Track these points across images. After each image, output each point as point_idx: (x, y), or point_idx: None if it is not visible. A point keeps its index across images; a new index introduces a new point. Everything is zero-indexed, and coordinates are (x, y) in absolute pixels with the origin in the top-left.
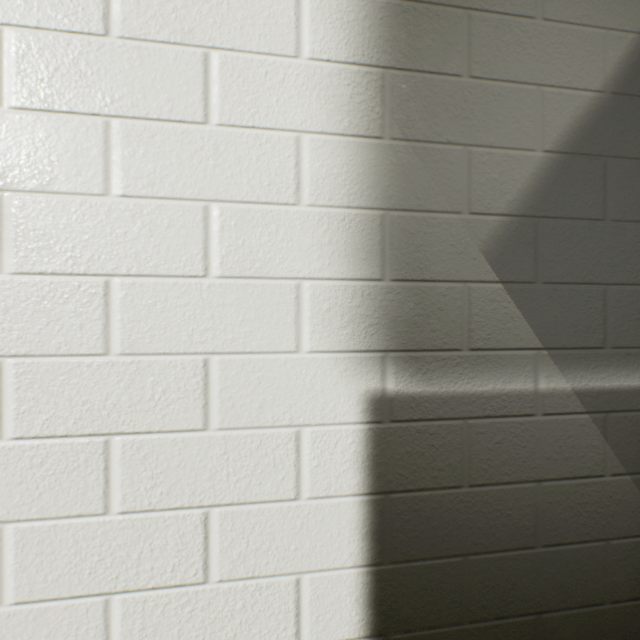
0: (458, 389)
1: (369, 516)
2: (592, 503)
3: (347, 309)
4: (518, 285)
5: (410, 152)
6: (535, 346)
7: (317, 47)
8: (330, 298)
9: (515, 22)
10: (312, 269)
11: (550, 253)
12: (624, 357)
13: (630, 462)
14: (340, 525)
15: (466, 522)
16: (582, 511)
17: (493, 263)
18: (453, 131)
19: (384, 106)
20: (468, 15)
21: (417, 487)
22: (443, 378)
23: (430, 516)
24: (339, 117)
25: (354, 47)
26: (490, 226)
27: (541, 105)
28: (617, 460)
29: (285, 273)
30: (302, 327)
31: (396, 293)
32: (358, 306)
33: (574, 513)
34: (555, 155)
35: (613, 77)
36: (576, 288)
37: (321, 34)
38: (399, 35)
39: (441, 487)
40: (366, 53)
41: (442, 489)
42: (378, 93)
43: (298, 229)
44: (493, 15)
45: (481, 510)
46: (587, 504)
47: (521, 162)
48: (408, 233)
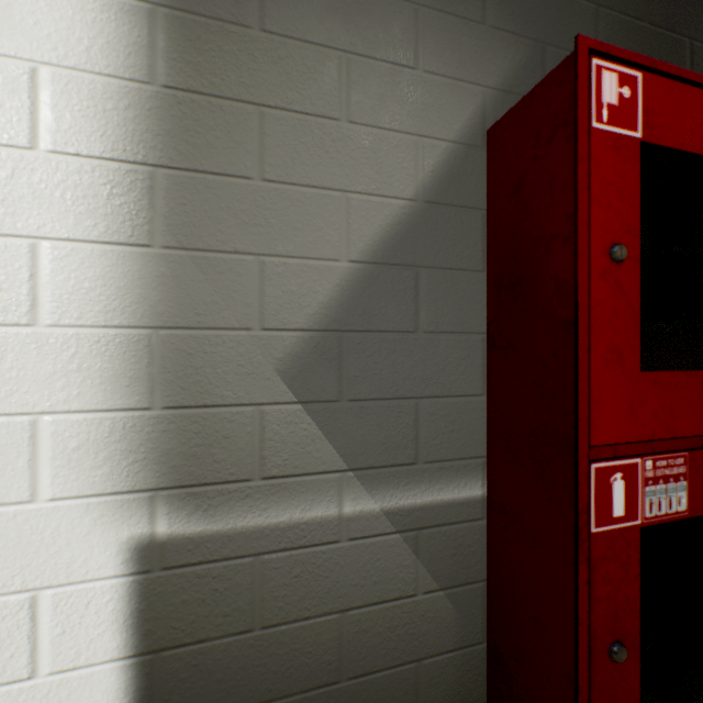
0: (249, 523)
1: (134, 681)
2: (404, 625)
3: (104, 445)
4: (320, 404)
5: (188, 262)
6: (340, 468)
7: (62, 138)
8: (80, 434)
9: (317, 123)
10: (55, 401)
11: (357, 368)
12: (438, 471)
13: (444, 577)
14: (94, 698)
15: (258, 668)
16: (393, 635)
17: (291, 382)
18: (242, 239)
19: (154, 209)
20: (261, 112)
21: (197, 639)
22: (230, 513)
23: (214, 669)
24: (93, 221)
25: (113, 140)
26: (287, 342)
27: (347, 212)
28: (430, 577)
29: (15, 408)
30: (40, 471)
31: (170, 422)
32: (119, 440)
33: (384, 638)
34: (363, 265)
35: (426, 185)
36: (386, 403)
37: (67, 122)
38: (174, 129)
39: (227, 634)
40: (130, 148)
41: (229, 636)
42: (146, 194)
43: (34, 354)
44: (291, 114)
45: (277, 652)
46: (398, 627)
47: (324, 273)
48: (185, 353)
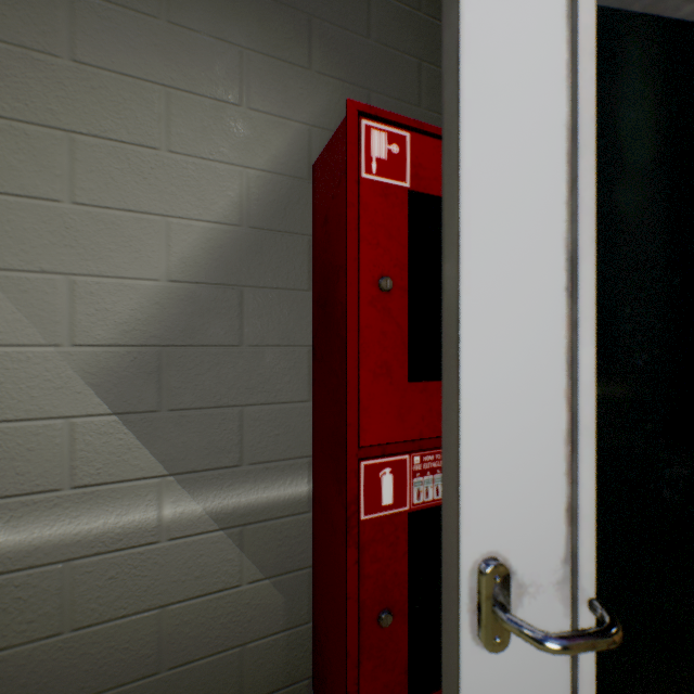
0: (57, 531)
1: None
2: (228, 614)
3: None
4: (138, 415)
5: None
6: (160, 473)
7: None
8: None
9: (135, 151)
10: None
11: (178, 380)
12: (264, 471)
13: (270, 567)
14: None
15: (69, 669)
16: (217, 624)
17: (106, 395)
18: (50, 259)
19: None
20: (72, 138)
21: None
22: (36, 523)
23: (17, 674)
24: None
25: None
26: (102, 357)
27: (167, 235)
28: (256, 567)
29: None
30: None
31: None
32: None
33: (207, 628)
34: (184, 284)
35: (252, 212)
36: (210, 412)
37: None
38: None
39: (33, 640)
40: None
41: (35, 641)
42: None
43: None
44: (106, 141)
45: (90, 651)
46: (222, 616)
47: (142, 291)
48: None
